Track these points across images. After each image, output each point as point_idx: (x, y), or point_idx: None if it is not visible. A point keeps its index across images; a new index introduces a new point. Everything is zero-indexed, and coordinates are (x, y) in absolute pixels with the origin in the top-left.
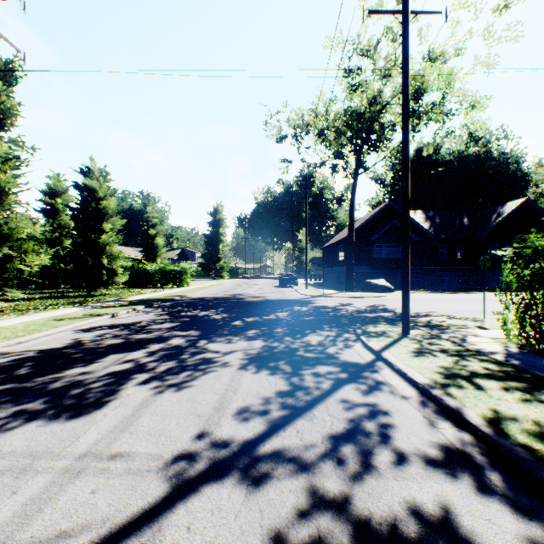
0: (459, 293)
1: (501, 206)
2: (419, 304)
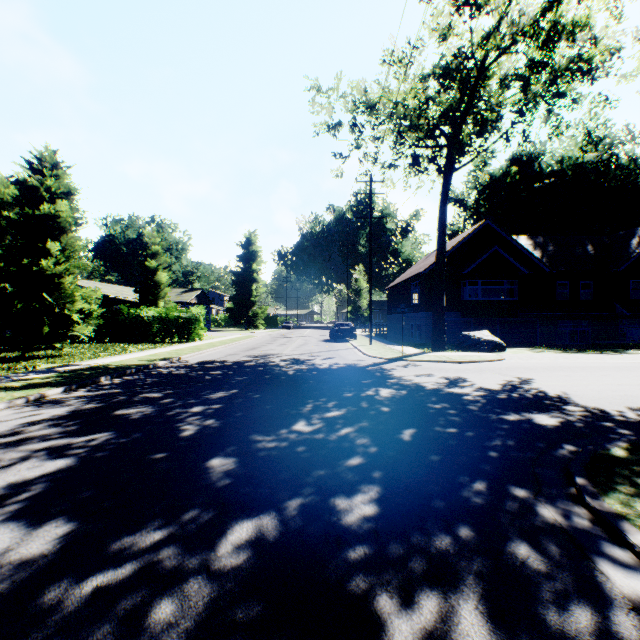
0: (610, 353)
1: None
2: (593, 380)
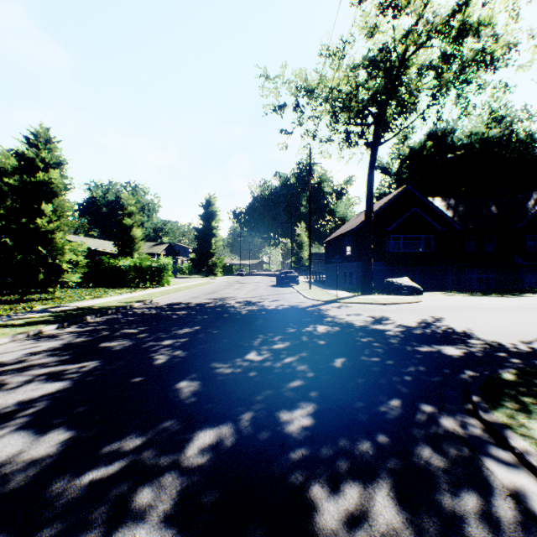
0: (509, 296)
1: (536, 192)
2: (494, 319)
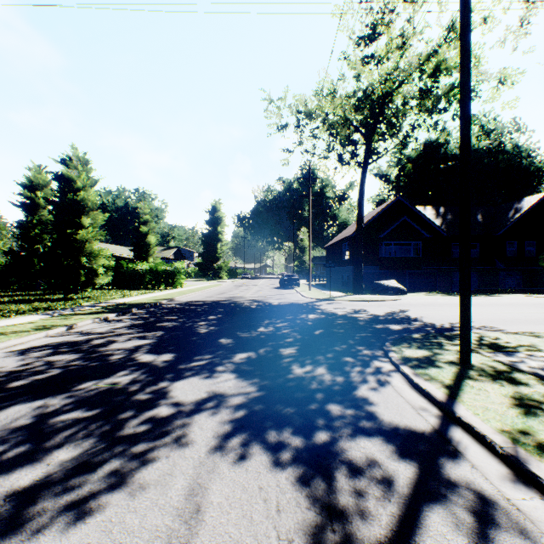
0: (480, 296)
1: (518, 202)
2: (446, 311)
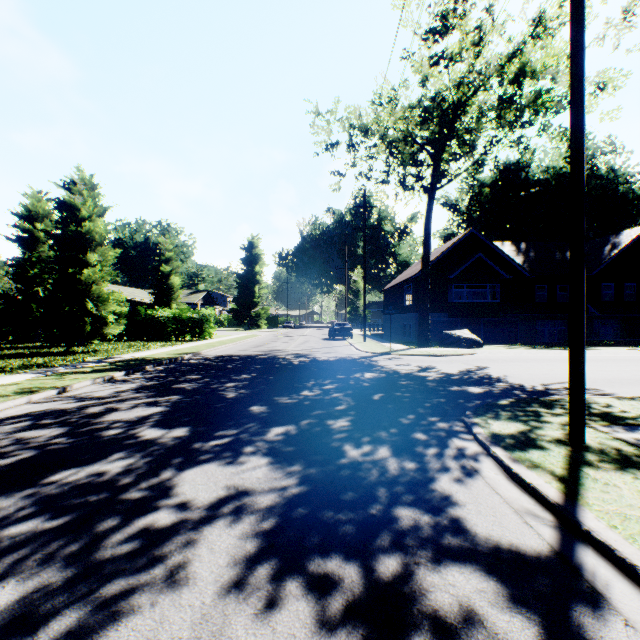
0: None
1: (615, 236)
2: (535, 368)
